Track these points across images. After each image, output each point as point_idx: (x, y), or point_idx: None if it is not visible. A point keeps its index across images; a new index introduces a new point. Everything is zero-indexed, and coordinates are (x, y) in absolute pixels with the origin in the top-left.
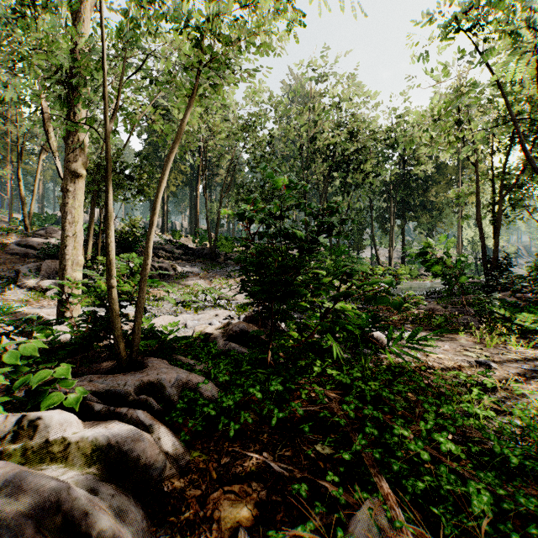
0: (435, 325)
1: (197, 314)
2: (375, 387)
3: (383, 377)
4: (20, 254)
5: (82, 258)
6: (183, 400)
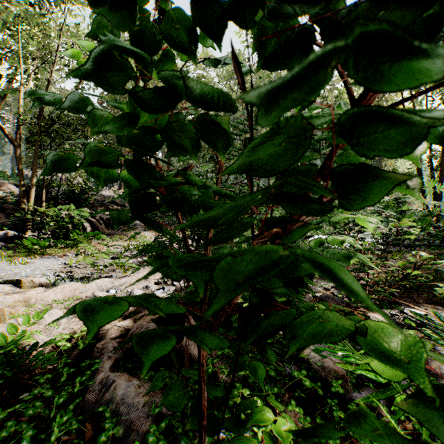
0: (438, 296)
1: (122, 277)
2: None
3: None
4: None
5: None
6: None
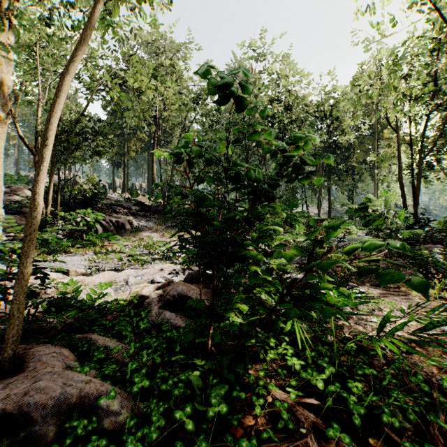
0: None
1: (142, 269)
2: (357, 391)
3: (366, 372)
4: None
5: (2, 211)
6: (63, 441)
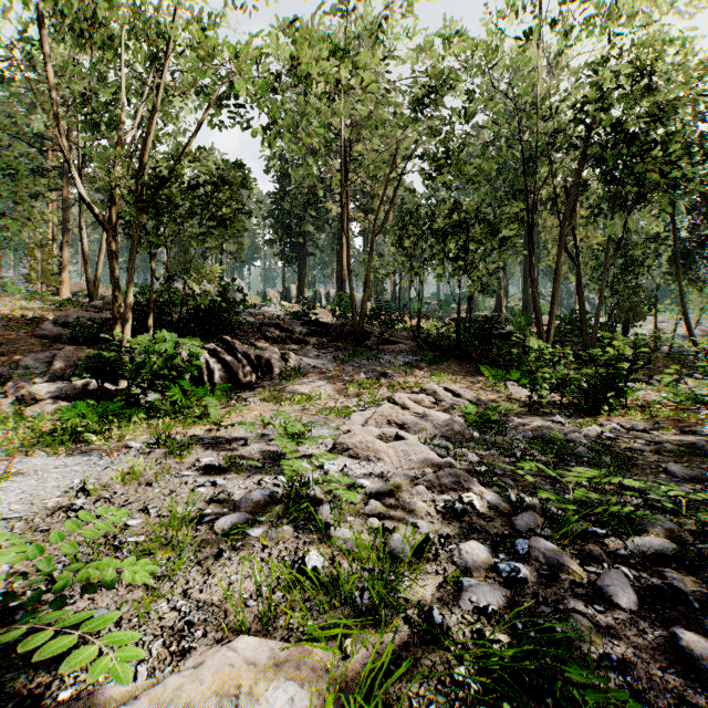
0: None
1: None
2: None
3: None
4: (49, 336)
5: None
6: None
